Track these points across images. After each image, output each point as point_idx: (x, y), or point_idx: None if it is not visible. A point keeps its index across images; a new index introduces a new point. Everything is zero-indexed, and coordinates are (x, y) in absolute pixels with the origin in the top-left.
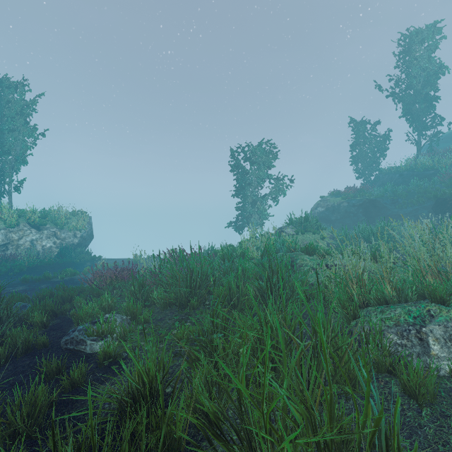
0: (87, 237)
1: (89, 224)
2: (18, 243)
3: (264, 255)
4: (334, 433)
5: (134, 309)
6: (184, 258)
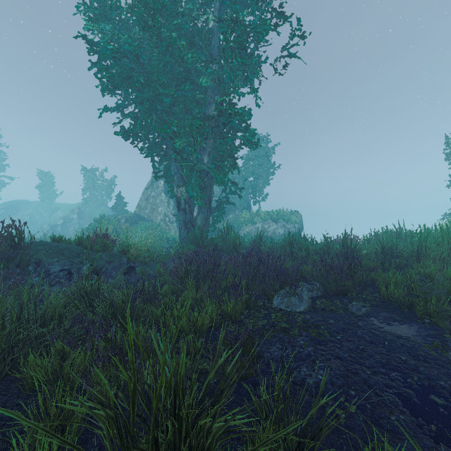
0: (301, 228)
1: (301, 219)
2: (268, 230)
3: (450, 227)
4: (445, 248)
5: (369, 247)
6: (395, 227)
